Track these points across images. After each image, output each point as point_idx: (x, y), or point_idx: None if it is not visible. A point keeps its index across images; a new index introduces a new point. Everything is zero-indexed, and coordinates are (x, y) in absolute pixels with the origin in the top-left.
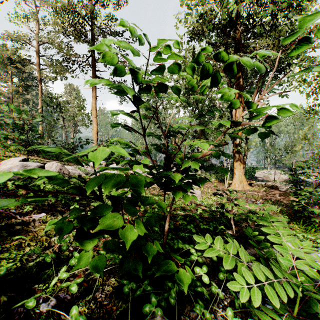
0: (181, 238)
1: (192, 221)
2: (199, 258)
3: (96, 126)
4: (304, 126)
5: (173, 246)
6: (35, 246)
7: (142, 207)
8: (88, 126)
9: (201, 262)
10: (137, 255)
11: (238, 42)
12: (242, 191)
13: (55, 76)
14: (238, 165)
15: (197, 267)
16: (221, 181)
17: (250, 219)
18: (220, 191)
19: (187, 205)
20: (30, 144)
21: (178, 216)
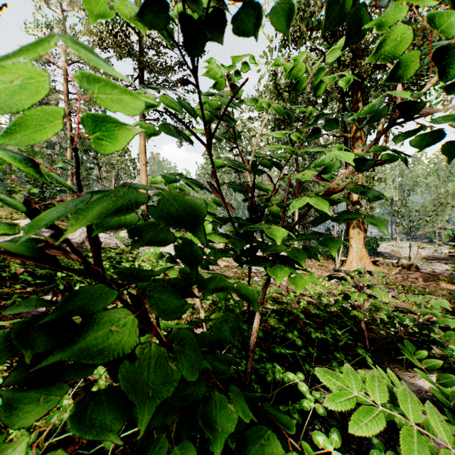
0: (275, 354)
1: (292, 322)
2: (318, 406)
3: (145, 178)
4: (454, 177)
5: (265, 376)
6: (6, 373)
7: (208, 298)
8: (135, 178)
9: (323, 414)
10: (179, 449)
11: (356, 47)
12: (380, 273)
13: (88, 107)
14: (356, 234)
15: (320, 433)
16: (328, 257)
17: (402, 323)
18: (329, 272)
19: (282, 295)
20: (50, 203)
21: (268, 313)
